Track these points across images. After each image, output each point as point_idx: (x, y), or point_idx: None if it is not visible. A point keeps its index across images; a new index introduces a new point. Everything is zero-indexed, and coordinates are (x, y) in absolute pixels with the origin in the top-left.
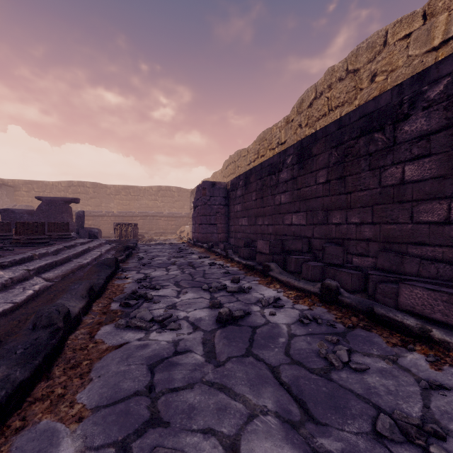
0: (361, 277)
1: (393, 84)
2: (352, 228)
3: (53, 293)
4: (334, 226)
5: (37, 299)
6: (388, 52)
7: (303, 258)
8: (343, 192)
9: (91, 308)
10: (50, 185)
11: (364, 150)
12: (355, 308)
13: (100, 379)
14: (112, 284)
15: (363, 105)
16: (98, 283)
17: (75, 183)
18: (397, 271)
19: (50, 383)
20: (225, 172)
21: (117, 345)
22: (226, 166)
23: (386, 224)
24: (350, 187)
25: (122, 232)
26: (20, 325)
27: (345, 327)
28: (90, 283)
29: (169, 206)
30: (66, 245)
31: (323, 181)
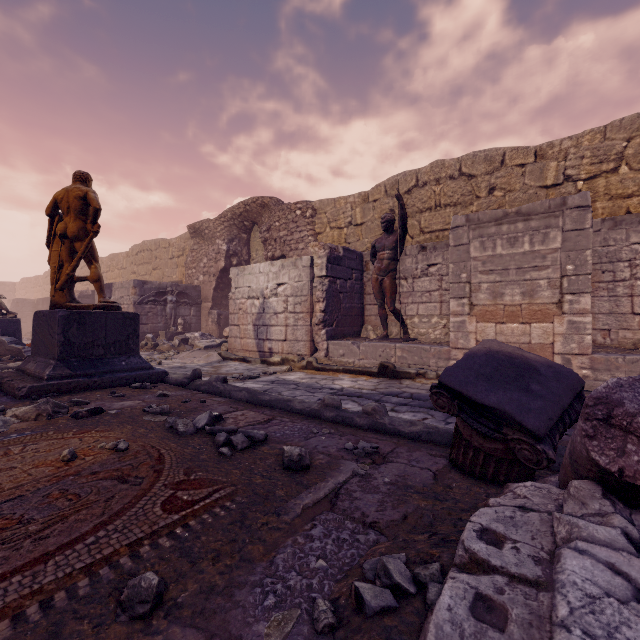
0: None
1: None
2: None
3: None
4: None
5: None
6: None
7: None
8: None
9: None
10: None
11: None
12: None
13: None
14: None
15: None
16: None
17: None
18: None
19: None
20: (45, 280)
21: None
22: (46, 276)
23: None
24: None
25: None
26: None
27: None
28: None
29: None
30: None
31: None
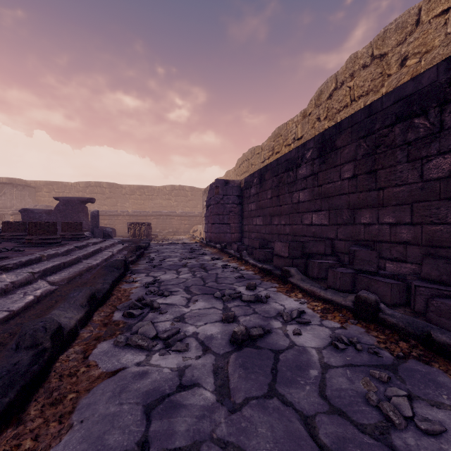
0: (402, 288)
1: (427, 67)
2: (385, 229)
3: (55, 299)
4: (362, 226)
5: (37, 305)
6: (422, 31)
7: (327, 263)
8: (374, 188)
9: (92, 319)
10: (69, 186)
11: (401, 139)
12: (403, 331)
13: (82, 426)
14: (118, 289)
15: (399, 87)
16: (102, 288)
17: (92, 184)
18: (448, 282)
19: (19, 431)
20: (238, 170)
21: (111, 370)
22: (239, 164)
23: (429, 225)
24: (383, 182)
25: (136, 231)
26: (5, 342)
27: (392, 356)
28: (91, 290)
29: (182, 205)
30: (77, 245)
31: (349, 176)
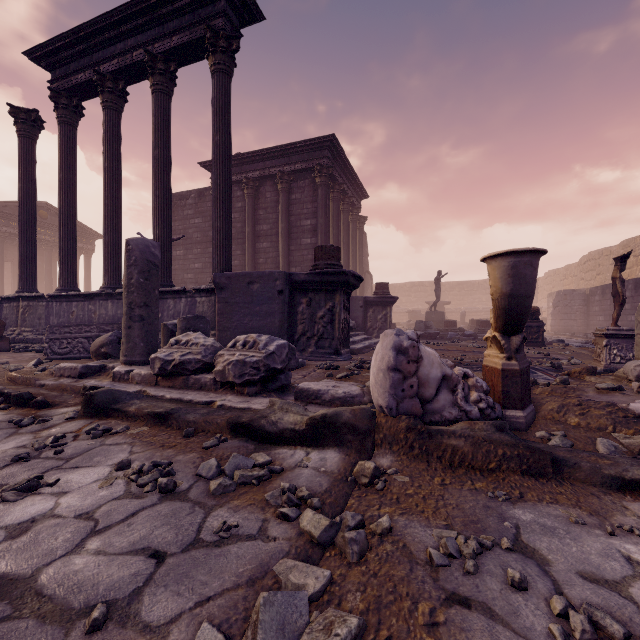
0: None
1: None
2: None
3: None
4: None
5: None
6: None
7: None
8: None
9: None
10: (397, 287)
11: None
12: None
13: None
14: None
15: None
16: None
17: (416, 284)
18: None
19: None
20: (582, 267)
21: None
22: (583, 262)
23: None
24: None
25: None
26: None
27: None
28: None
29: None
30: None
31: None
